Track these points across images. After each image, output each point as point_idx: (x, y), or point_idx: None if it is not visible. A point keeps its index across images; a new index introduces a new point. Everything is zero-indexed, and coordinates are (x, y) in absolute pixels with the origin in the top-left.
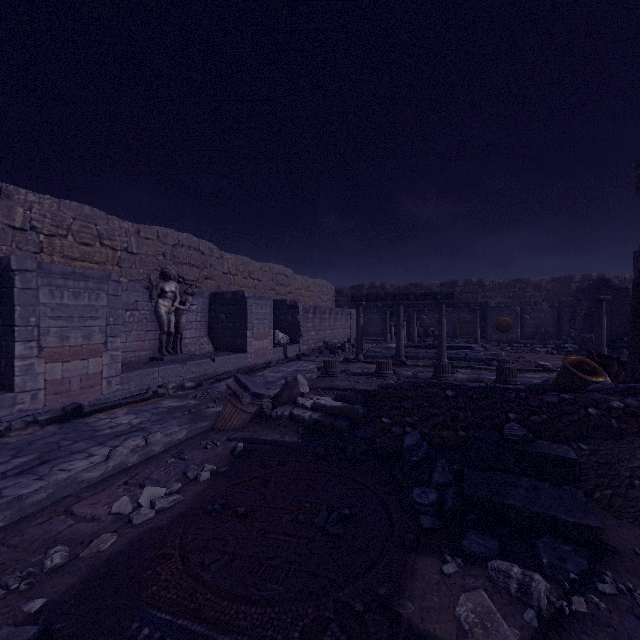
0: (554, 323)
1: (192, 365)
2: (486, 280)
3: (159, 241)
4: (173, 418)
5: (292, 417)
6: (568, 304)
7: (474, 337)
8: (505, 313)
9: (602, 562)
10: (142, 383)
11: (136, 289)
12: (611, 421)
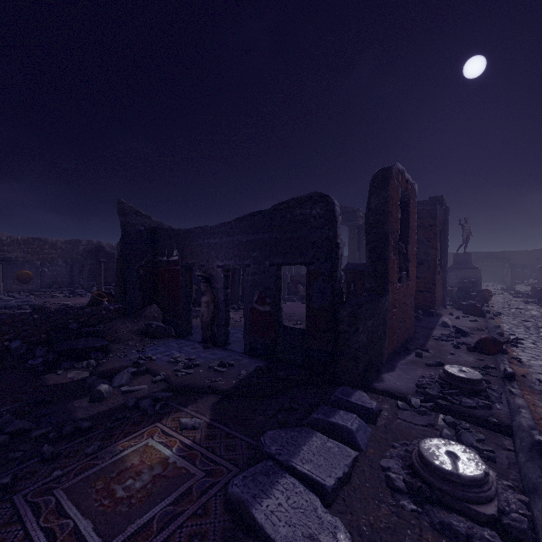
0: (68, 275)
1: None
2: (3, 235)
3: None
4: None
5: None
6: (78, 260)
7: None
8: (27, 267)
9: (109, 353)
10: None
11: None
12: (110, 314)
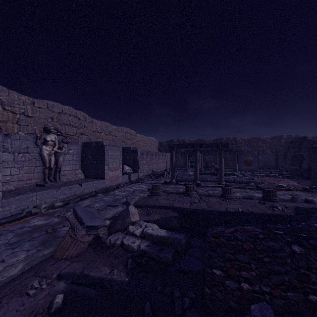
0: (274, 160)
1: (64, 189)
2: (238, 138)
3: (48, 109)
4: (29, 240)
5: (123, 246)
6: (280, 150)
7: (234, 168)
8: (249, 155)
9: None
10: (22, 205)
11: (27, 139)
12: None
